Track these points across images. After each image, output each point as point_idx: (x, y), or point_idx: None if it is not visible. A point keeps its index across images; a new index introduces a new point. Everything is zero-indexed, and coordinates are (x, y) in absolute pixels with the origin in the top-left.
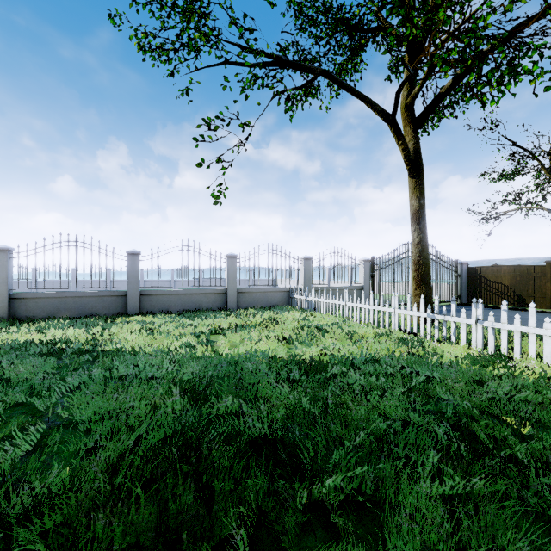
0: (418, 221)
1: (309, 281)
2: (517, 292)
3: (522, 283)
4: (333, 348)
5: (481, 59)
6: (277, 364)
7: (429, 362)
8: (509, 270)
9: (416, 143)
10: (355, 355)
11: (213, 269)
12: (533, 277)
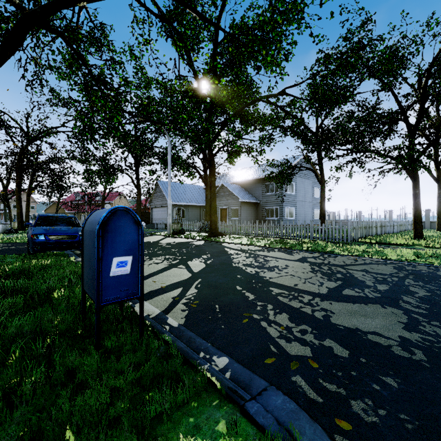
0: (437, 198)
1: (428, 219)
2: None
3: None
4: None
5: None
6: None
7: None
8: None
9: (437, 173)
10: None
11: None
12: None
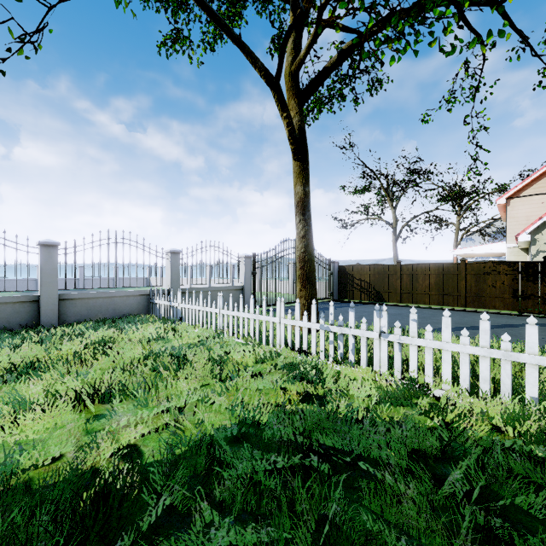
0: (304, 211)
1: (178, 281)
2: (376, 288)
3: (380, 280)
4: (185, 405)
5: (365, 39)
6: (5, 518)
7: (335, 410)
8: (370, 269)
9: (301, 120)
10: (220, 428)
11: (60, 264)
12: (388, 275)
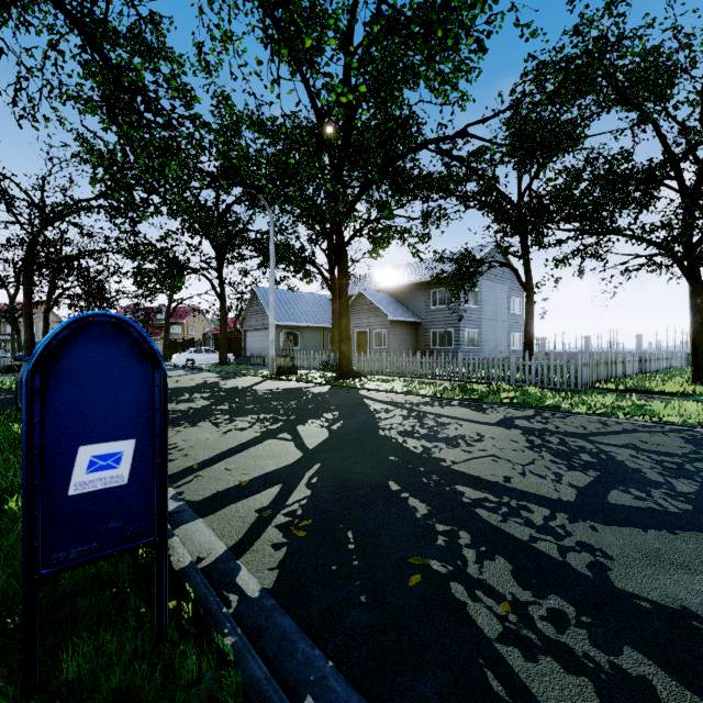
0: None
1: None
2: None
3: None
4: None
5: None
6: None
7: None
8: None
9: None
10: None
11: None
12: None
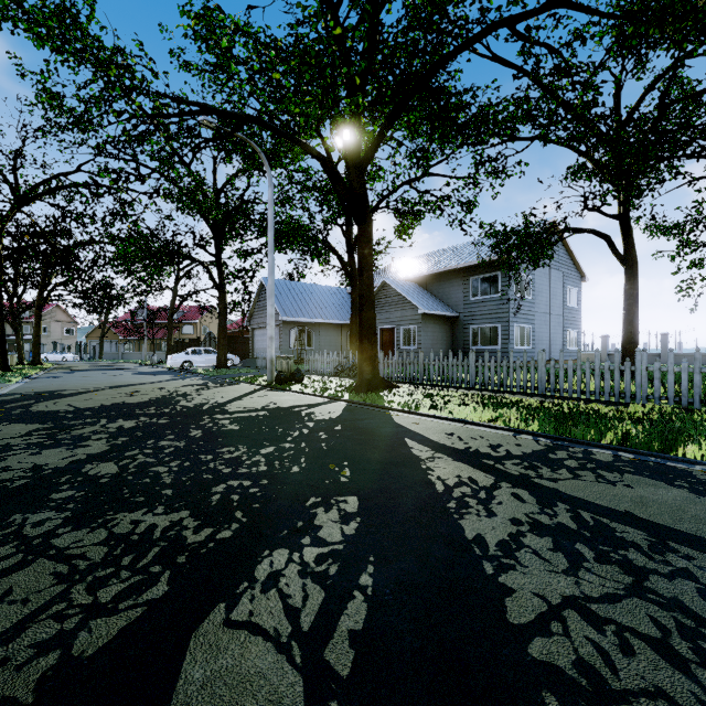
0: None
1: None
2: None
3: None
4: None
5: None
6: None
7: None
8: None
9: None
10: None
11: None
12: None
